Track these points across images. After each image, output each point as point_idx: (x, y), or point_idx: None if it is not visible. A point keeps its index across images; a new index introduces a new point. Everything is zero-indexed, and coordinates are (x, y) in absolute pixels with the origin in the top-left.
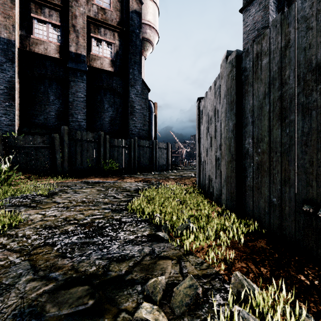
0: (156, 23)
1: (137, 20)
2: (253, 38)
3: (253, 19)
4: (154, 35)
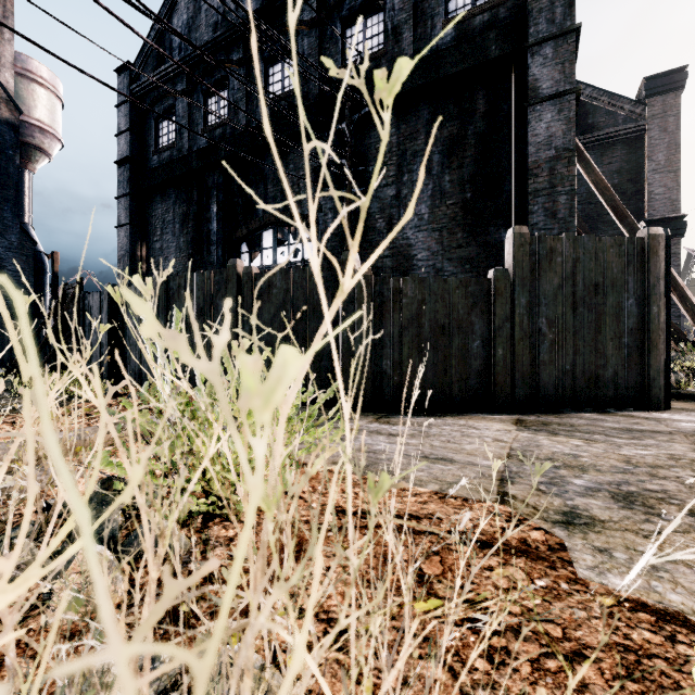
0: (57, 124)
1: (10, 136)
2: (123, 255)
3: (123, 240)
4: (51, 142)
